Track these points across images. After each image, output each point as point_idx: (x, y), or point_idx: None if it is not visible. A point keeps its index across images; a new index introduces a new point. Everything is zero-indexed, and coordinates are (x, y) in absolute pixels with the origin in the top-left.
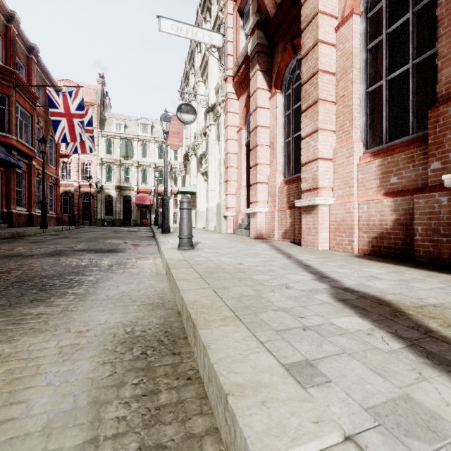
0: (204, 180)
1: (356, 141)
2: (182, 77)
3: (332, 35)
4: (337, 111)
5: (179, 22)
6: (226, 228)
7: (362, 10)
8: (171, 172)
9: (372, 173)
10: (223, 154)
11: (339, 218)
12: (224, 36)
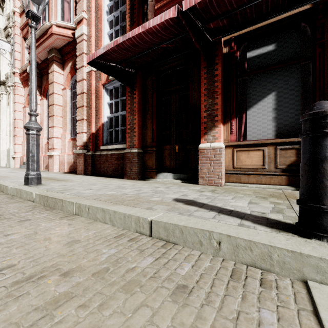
0: None
1: (67, 133)
2: None
3: (60, 91)
4: (63, 120)
5: None
6: (14, 165)
7: (70, 88)
8: None
9: (71, 145)
10: (12, 118)
11: (61, 160)
12: (13, 46)
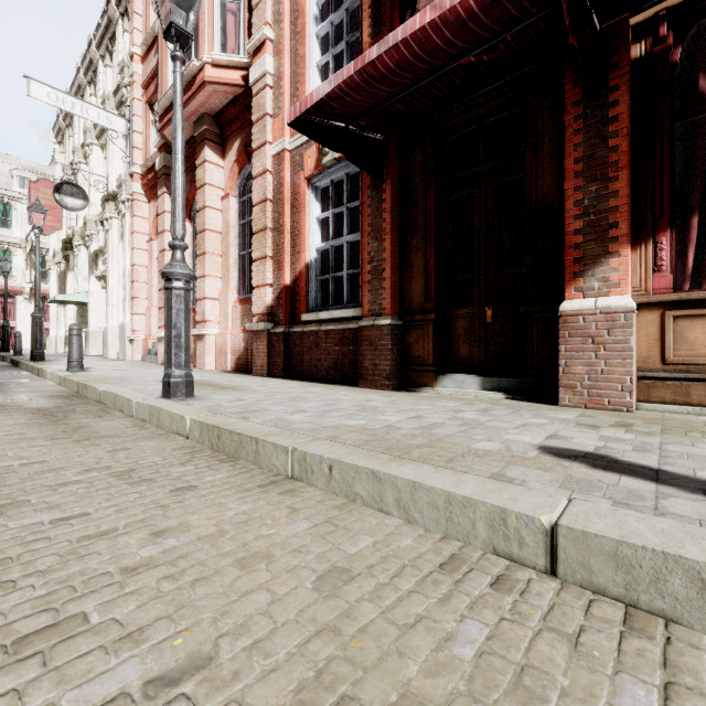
0: (102, 287)
1: (231, 289)
2: (60, 110)
3: (218, 203)
4: (223, 263)
5: (60, 92)
6: (133, 355)
7: (237, 194)
8: (31, 255)
9: (238, 314)
10: (128, 264)
11: (220, 345)
12: (130, 122)
